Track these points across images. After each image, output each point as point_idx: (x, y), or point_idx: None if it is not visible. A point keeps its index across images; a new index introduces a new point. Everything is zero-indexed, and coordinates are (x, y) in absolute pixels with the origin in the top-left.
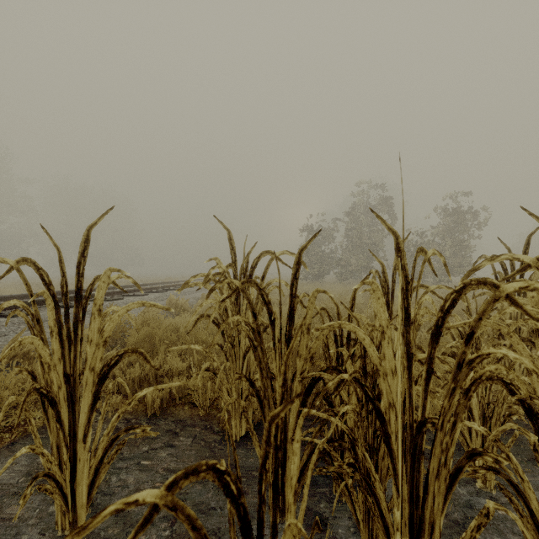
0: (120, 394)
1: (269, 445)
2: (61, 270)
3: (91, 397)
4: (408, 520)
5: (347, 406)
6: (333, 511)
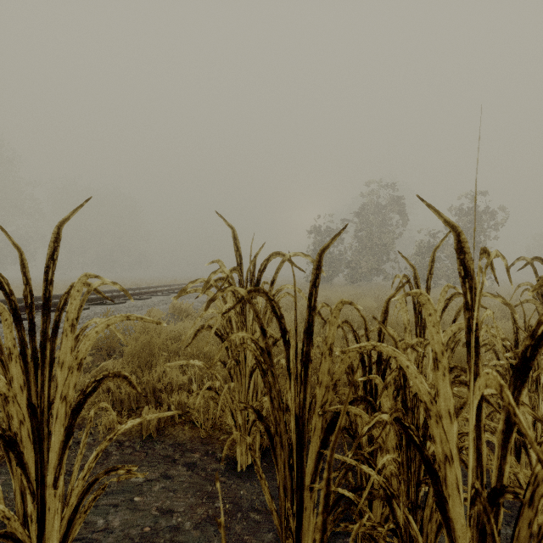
0: (114, 410)
1: None
2: (23, 276)
3: (62, 432)
4: None
5: (386, 457)
6: None
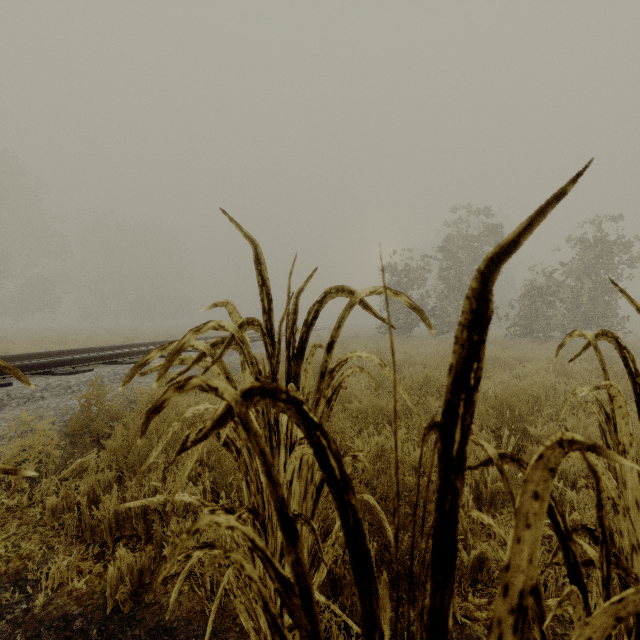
0: (82, 542)
1: None
2: None
3: None
4: None
5: None
6: None
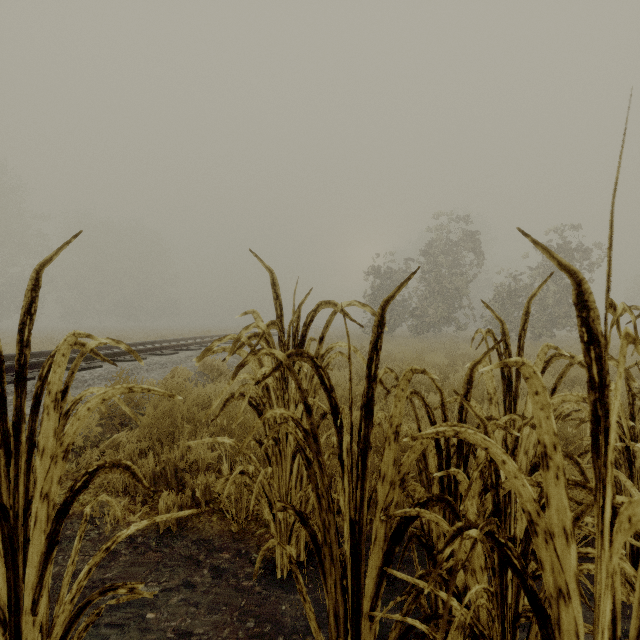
0: (126, 495)
1: None
2: None
3: (43, 540)
4: None
5: (476, 588)
6: None
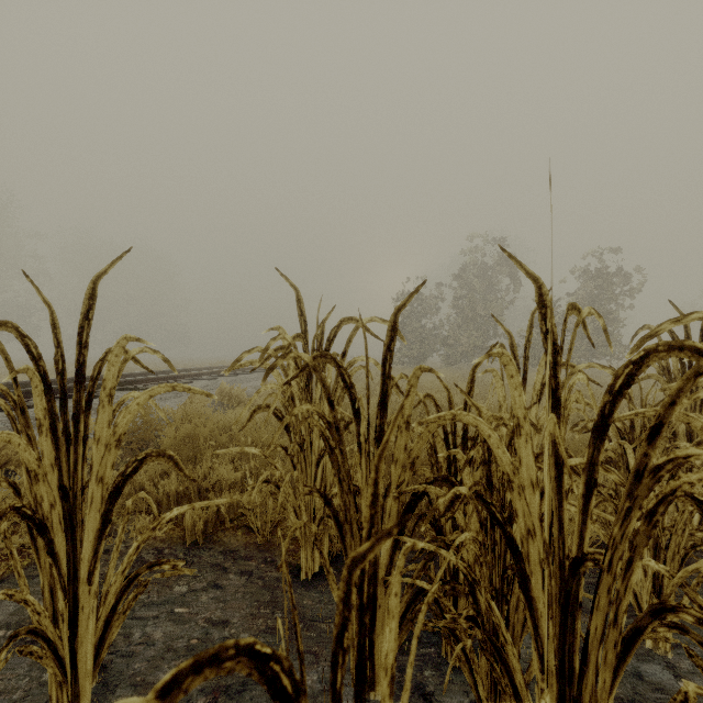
0: (150, 514)
1: (349, 608)
2: (54, 338)
3: (98, 519)
4: (556, 702)
5: (465, 534)
6: (444, 688)
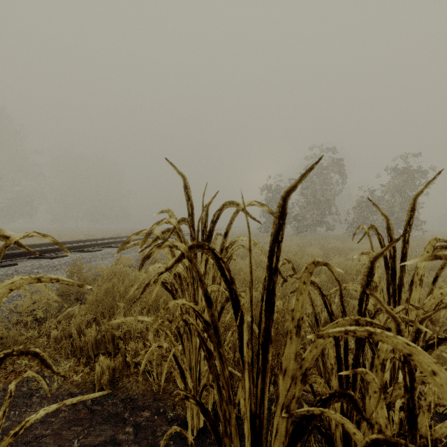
0: (74, 357)
1: None
2: None
3: None
4: None
5: None
6: None
